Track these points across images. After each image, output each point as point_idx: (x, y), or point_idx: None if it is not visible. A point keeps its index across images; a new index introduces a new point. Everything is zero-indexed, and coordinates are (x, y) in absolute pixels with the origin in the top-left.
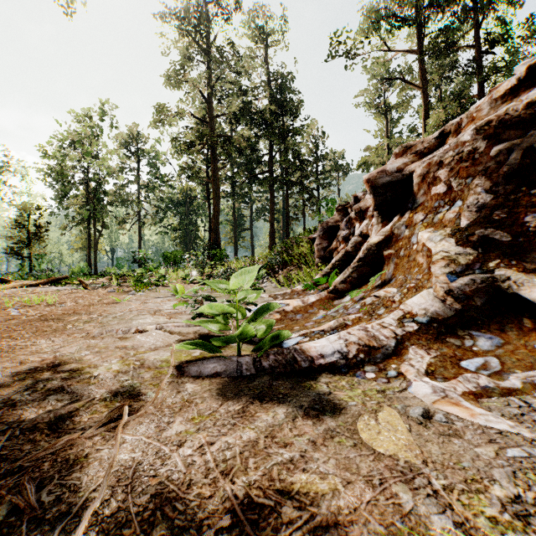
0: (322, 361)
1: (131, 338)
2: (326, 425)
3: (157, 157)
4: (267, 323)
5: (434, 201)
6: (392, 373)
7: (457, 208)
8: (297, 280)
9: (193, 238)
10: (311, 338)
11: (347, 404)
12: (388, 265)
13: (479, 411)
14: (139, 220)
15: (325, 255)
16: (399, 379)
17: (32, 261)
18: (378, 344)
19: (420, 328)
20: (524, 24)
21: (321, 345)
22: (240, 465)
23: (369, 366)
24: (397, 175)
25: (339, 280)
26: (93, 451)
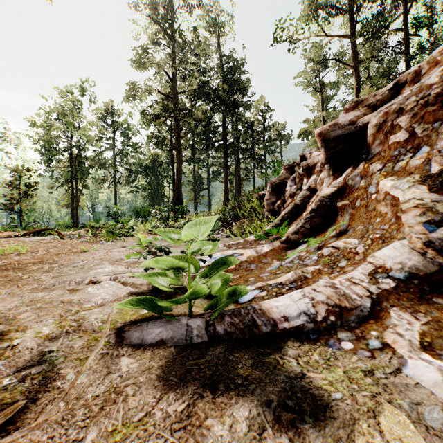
0: (286, 325)
1: (82, 291)
2: None
3: (130, 128)
4: (222, 277)
5: (392, 150)
6: (374, 343)
7: (424, 153)
8: (249, 231)
9: (159, 196)
10: (268, 292)
11: (331, 398)
12: (342, 215)
13: None
14: (115, 181)
15: (274, 209)
16: (387, 353)
17: (22, 215)
18: (350, 304)
19: (398, 285)
20: None
21: (283, 304)
22: None
23: (343, 332)
24: (350, 127)
25: (292, 230)
26: None
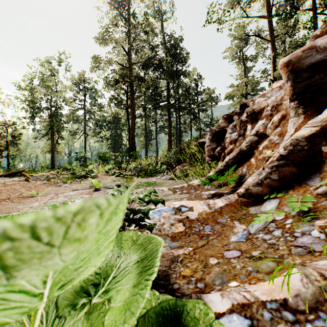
0: None
1: None
2: None
3: (96, 92)
4: None
5: None
6: None
7: None
8: (191, 175)
9: (119, 144)
10: None
11: None
12: None
13: None
14: (84, 133)
15: (214, 154)
16: None
17: (9, 159)
18: None
19: None
20: None
21: None
22: None
23: None
24: None
25: (253, 181)
26: None
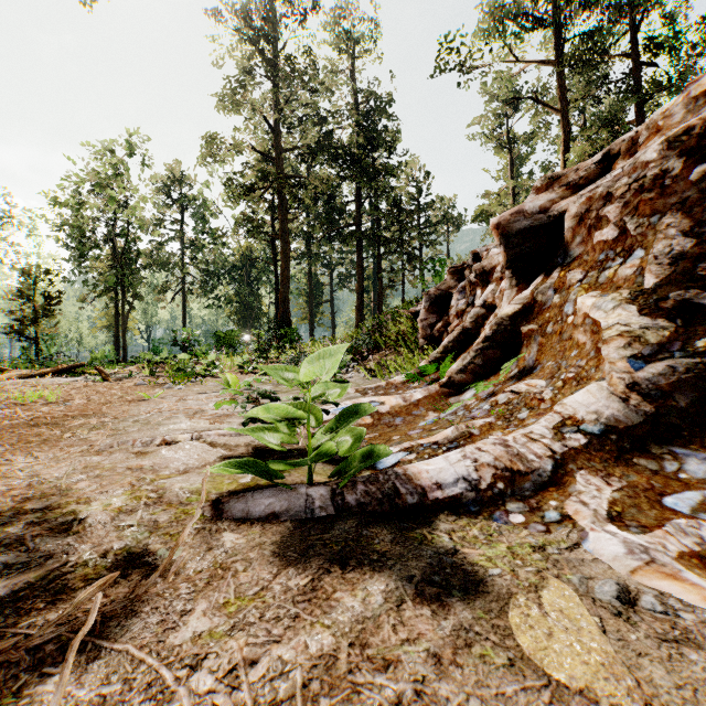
0: (438, 494)
1: (153, 454)
2: (455, 616)
3: (207, 206)
4: (353, 433)
5: (598, 252)
6: (552, 515)
7: (638, 260)
8: (394, 369)
9: (254, 313)
10: (418, 455)
11: (487, 574)
12: (528, 346)
13: None
14: (183, 289)
15: (433, 335)
16: (565, 526)
17: (39, 344)
18: (525, 467)
19: (591, 442)
20: (699, 25)
21: (436, 468)
22: None
23: (514, 502)
24: (540, 217)
25: (456, 368)
26: (34, 679)
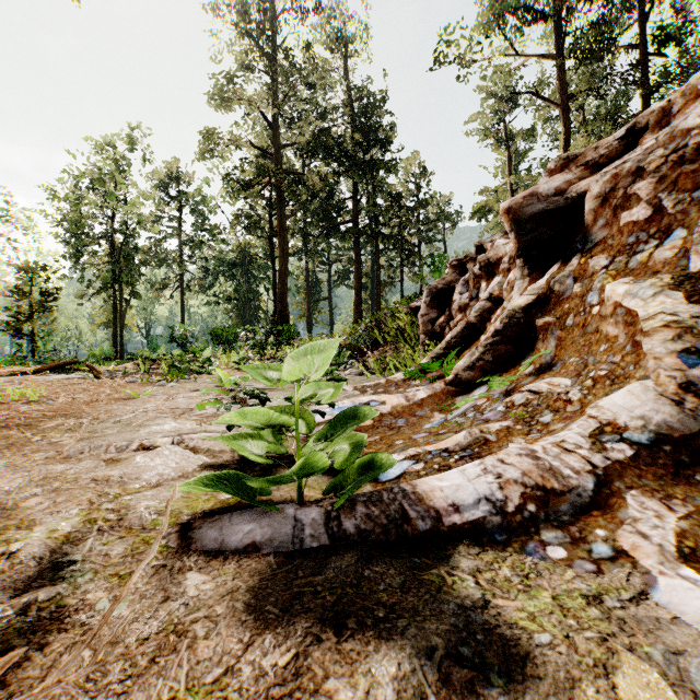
0: (456, 518)
1: (126, 461)
2: None
3: (206, 203)
4: (352, 440)
5: (626, 235)
6: (601, 548)
7: (679, 240)
8: (394, 366)
9: (252, 310)
10: (427, 465)
11: (533, 642)
12: (544, 340)
13: None
14: (181, 286)
15: (434, 330)
16: (622, 566)
17: (35, 340)
18: (561, 485)
19: (639, 454)
20: None
21: (452, 485)
22: None
23: (550, 530)
24: (556, 199)
25: (463, 364)
26: None
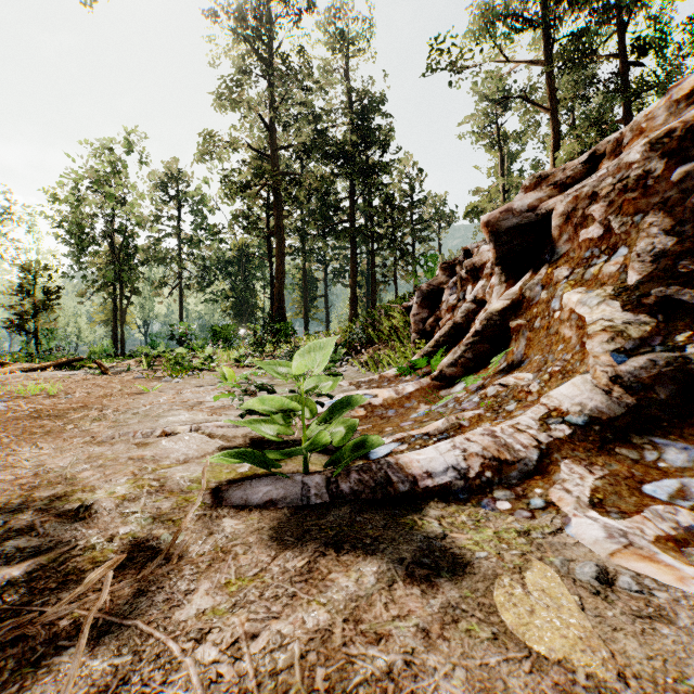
0: (429, 482)
1: (154, 445)
2: (443, 595)
3: (204, 203)
4: (347, 424)
5: (584, 249)
6: (537, 502)
7: (621, 257)
8: (387, 363)
9: (250, 308)
10: (410, 446)
11: (474, 557)
12: (516, 340)
13: (690, 572)
14: (180, 285)
15: (425, 329)
16: (550, 513)
17: (38, 338)
18: (512, 457)
19: (575, 433)
20: (686, 25)
21: (427, 458)
22: (300, 683)
23: (501, 490)
24: (528, 215)
25: (447, 361)
26: (50, 651)
